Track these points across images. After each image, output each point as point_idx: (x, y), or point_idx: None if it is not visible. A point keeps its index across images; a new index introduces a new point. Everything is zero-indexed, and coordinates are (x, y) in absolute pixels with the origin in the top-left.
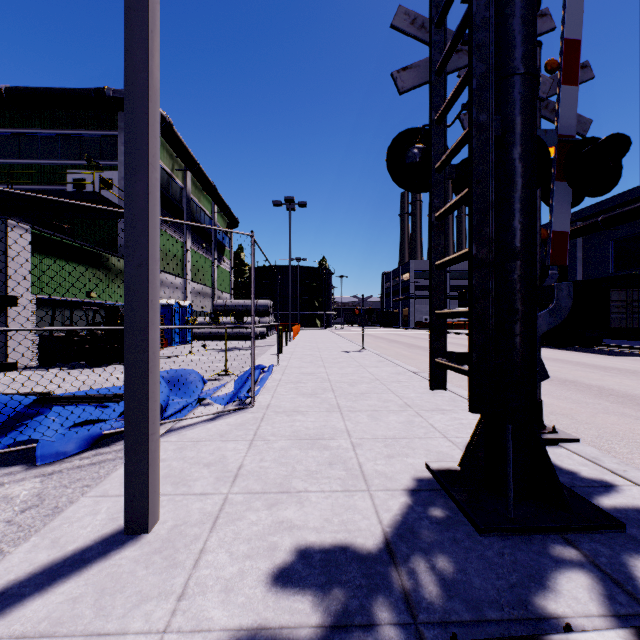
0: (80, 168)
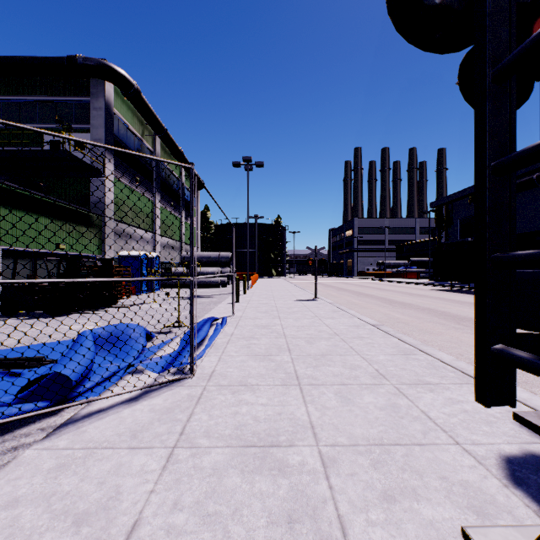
0: (56, 131)
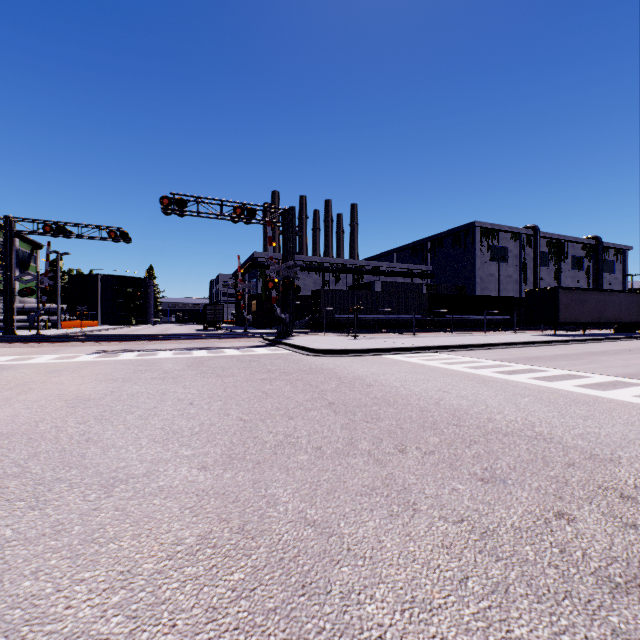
0: None
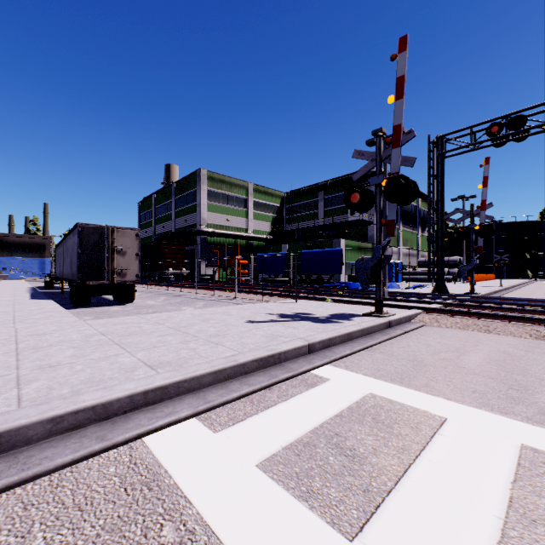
0: None
